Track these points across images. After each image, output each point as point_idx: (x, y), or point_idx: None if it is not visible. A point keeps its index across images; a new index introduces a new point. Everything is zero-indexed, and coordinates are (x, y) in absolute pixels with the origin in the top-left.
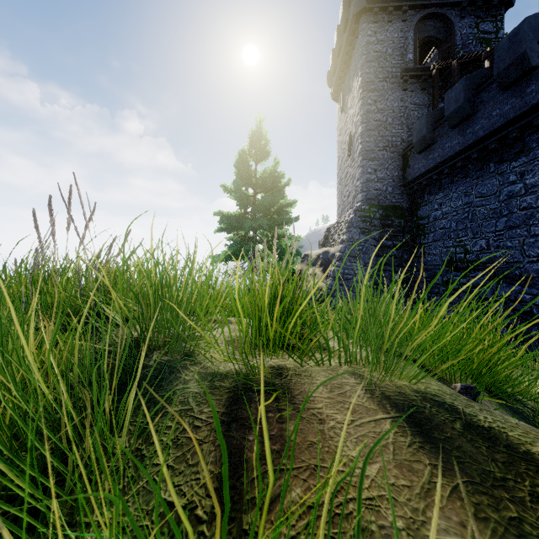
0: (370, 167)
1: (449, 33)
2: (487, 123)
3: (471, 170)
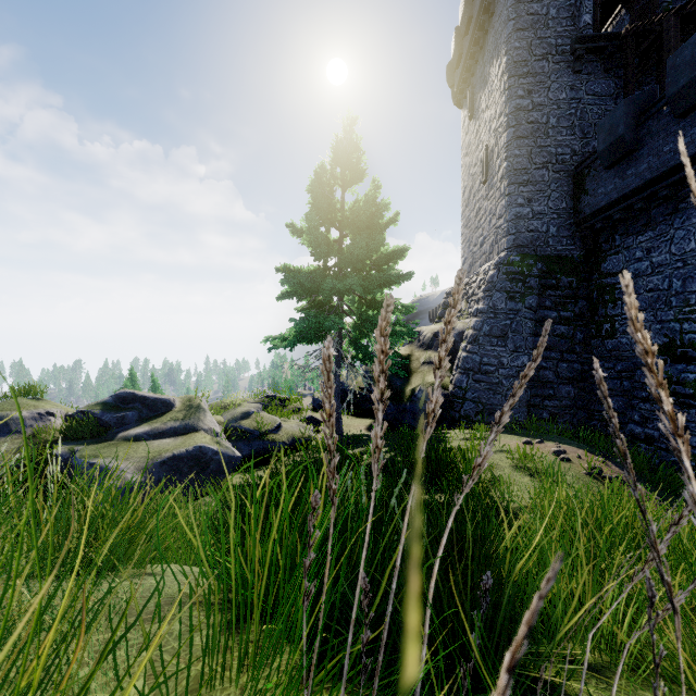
0: (522, 195)
1: None
2: None
3: None
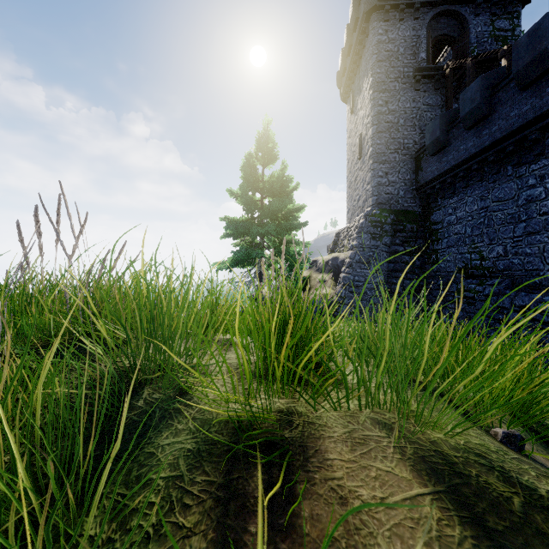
0: (382, 170)
1: (463, 31)
2: (504, 124)
3: (487, 173)
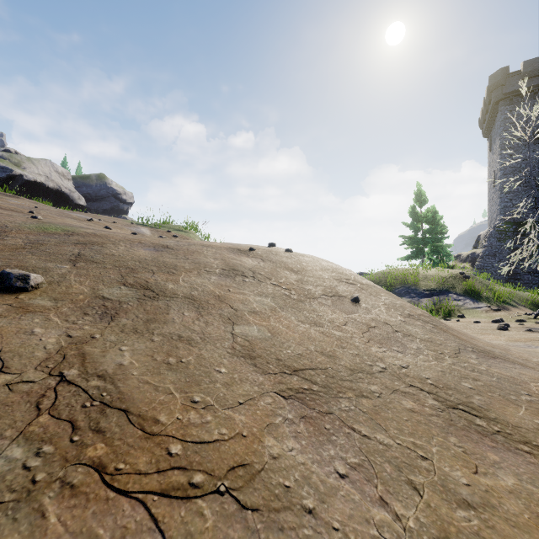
0: (507, 198)
1: None
2: None
3: None
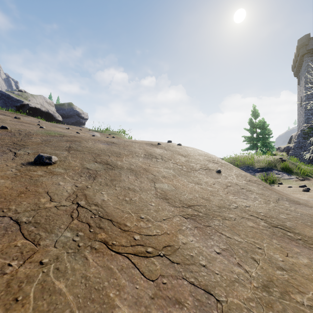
0: (309, 113)
1: None
2: None
3: None
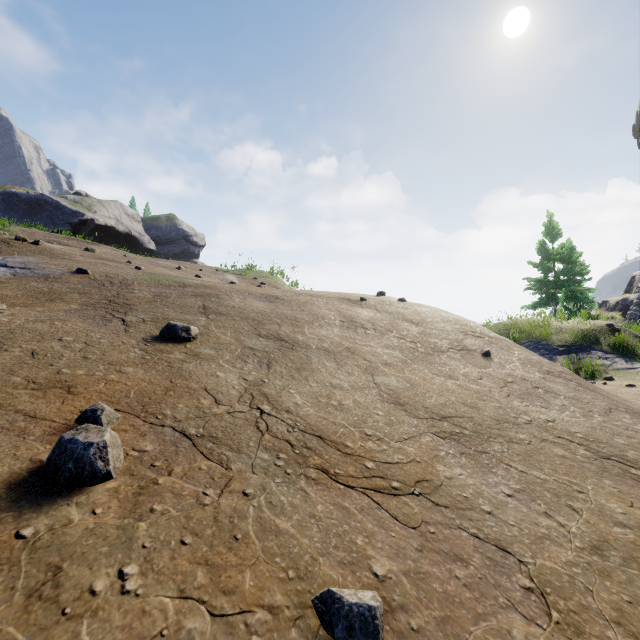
0: None
1: None
2: None
3: None
